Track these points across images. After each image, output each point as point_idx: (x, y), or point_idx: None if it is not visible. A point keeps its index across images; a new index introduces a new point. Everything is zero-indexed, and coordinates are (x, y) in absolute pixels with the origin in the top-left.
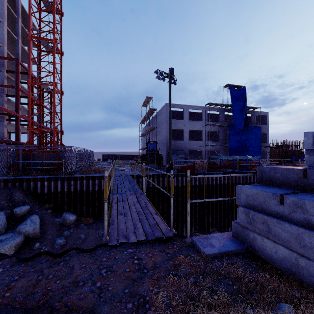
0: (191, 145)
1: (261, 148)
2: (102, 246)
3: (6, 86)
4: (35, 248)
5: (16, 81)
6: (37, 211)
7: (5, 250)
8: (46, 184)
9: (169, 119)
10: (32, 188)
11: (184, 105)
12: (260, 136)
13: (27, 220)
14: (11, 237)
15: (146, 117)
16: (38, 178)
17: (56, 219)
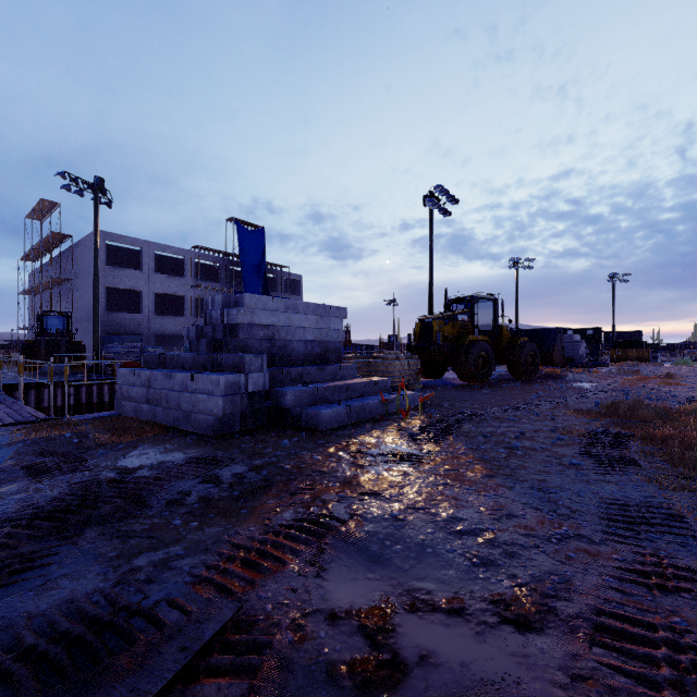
0: (160, 324)
1: None
2: None
3: None
4: None
5: None
6: None
7: None
8: None
9: (94, 275)
10: None
11: (144, 241)
12: None
13: None
14: None
15: (40, 250)
16: None
17: None
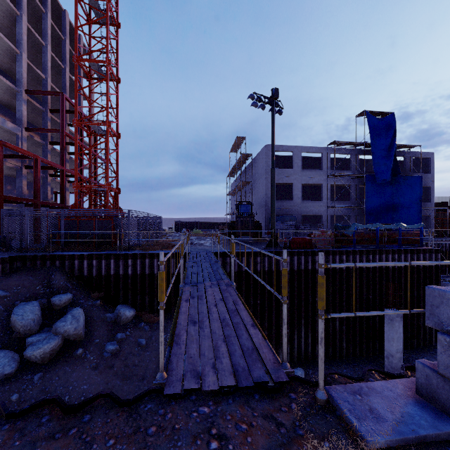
0: (305, 207)
1: (422, 211)
2: (154, 392)
3: (48, 130)
4: (76, 357)
5: (61, 122)
6: (82, 301)
7: (37, 358)
8: (95, 263)
9: (271, 168)
10: (77, 268)
11: (294, 147)
12: (419, 192)
13: (68, 314)
14: (44, 339)
15: (236, 167)
16: (84, 255)
17: (107, 314)
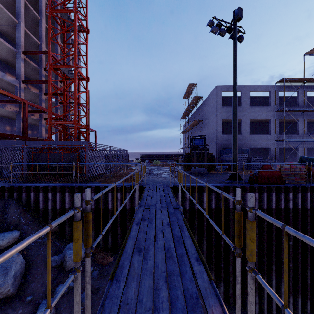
0: (253, 141)
1: None
2: None
3: (39, 82)
4: None
5: None
6: None
7: None
8: (50, 196)
9: (233, 95)
10: (33, 201)
11: (243, 86)
12: None
13: None
14: None
15: (189, 109)
16: (39, 187)
17: (52, 257)
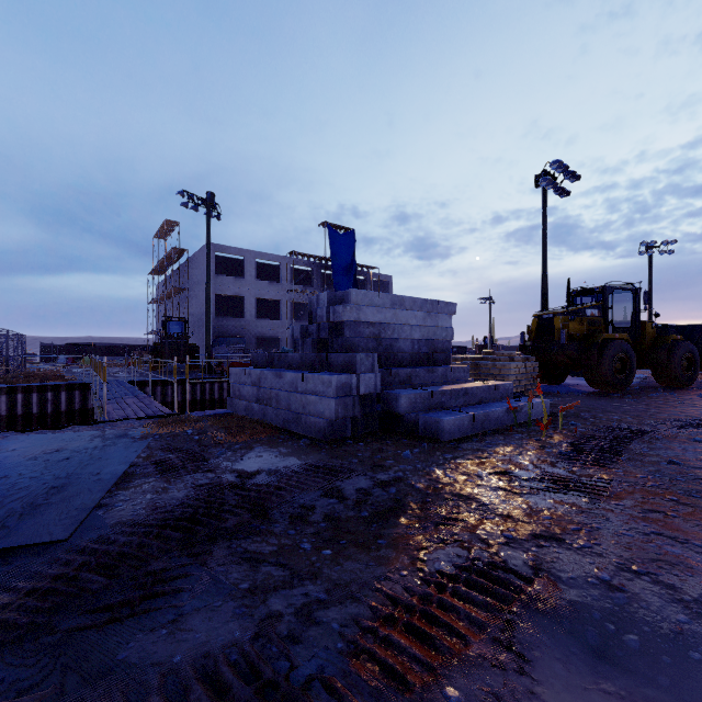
0: (260, 327)
1: None
2: (103, 423)
3: None
4: None
5: None
6: None
7: None
8: None
9: (207, 283)
10: None
11: (246, 251)
12: None
13: None
14: None
15: (164, 264)
16: None
17: None
